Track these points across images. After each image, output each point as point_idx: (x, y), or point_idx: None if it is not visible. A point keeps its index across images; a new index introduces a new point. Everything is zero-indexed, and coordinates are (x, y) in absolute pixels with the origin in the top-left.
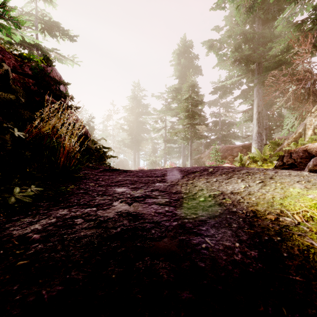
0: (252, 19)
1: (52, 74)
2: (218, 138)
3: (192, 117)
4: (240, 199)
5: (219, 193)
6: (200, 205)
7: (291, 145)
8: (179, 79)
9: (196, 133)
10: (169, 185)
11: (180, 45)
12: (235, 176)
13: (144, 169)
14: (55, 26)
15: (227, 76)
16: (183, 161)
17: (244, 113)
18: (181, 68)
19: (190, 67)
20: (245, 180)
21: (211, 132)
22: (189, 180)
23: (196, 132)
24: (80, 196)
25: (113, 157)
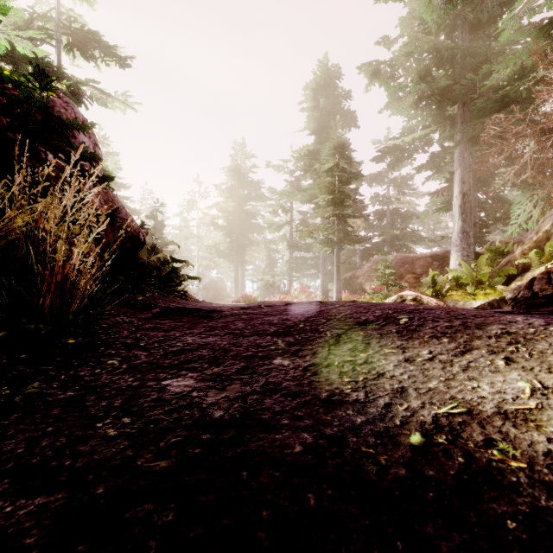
0: (451, 21)
1: (65, 114)
2: (386, 242)
3: (340, 202)
4: (552, 454)
5: (463, 414)
6: (424, 476)
7: (530, 255)
8: (316, 136)
9: (348, 232)
10: (307, 367)
11: (317, 74)
12: (479, 344)
13: (253, 297)
14: (92, 39)
15: (404, 128)
16: (322, 282)
17: (435, 195)
18: (320, 115)
19: (337, 114)
20: (519, 362)
21: (372, 231)
22: (358, 351)
23: (347, 231)
24: (49, 422)
25: (191, 278)
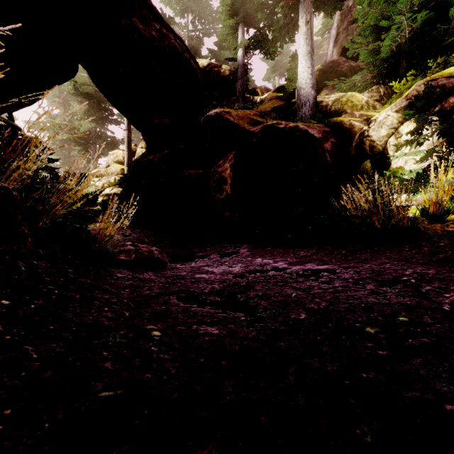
0: None
1: None
2: None
3: None
4: None
5: None
6: None
7: None
8: None
9: None
10: None
11: None
12: None
13: None
14: None
15: None
16: None
17: None
18: None
19: None
20: None
21: None
22: None
23: None
24: None
25: None
